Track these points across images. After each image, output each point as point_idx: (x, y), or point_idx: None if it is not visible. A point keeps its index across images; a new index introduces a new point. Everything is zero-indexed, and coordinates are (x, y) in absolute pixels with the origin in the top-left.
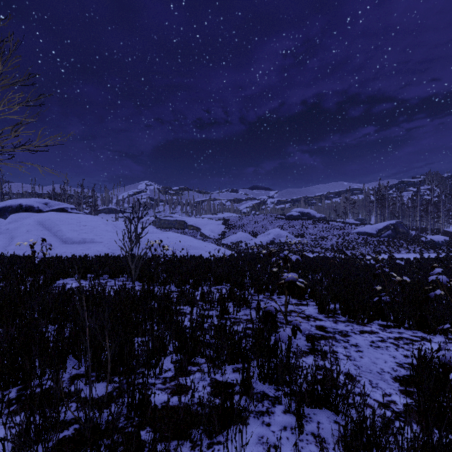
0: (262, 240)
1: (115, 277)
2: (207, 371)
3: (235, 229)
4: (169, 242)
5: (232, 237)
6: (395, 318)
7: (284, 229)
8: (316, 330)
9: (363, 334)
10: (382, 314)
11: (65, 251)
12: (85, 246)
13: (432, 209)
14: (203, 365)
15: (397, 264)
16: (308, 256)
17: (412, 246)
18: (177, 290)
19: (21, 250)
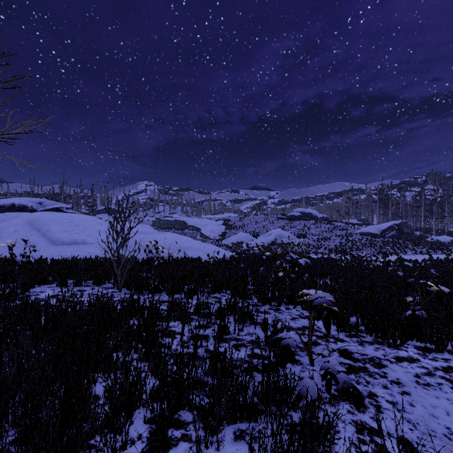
0: (263, 241)
1: (100, 283)
2: (196, 444)
3: (236, 230)
4: (164, 243)
5: (232, 238)
6: (437, 340)
7: (285, 230)
8: (341, 358)
9: (401, 363)
10: (417, 333)
11: (53, 252)
12: (76, 247)
13: (436, 209)
14: (191, 426)
15: (405, 266)
16: (312, 258)
17: (417, 246)
18: (167, 301)
19: (5, 252)
